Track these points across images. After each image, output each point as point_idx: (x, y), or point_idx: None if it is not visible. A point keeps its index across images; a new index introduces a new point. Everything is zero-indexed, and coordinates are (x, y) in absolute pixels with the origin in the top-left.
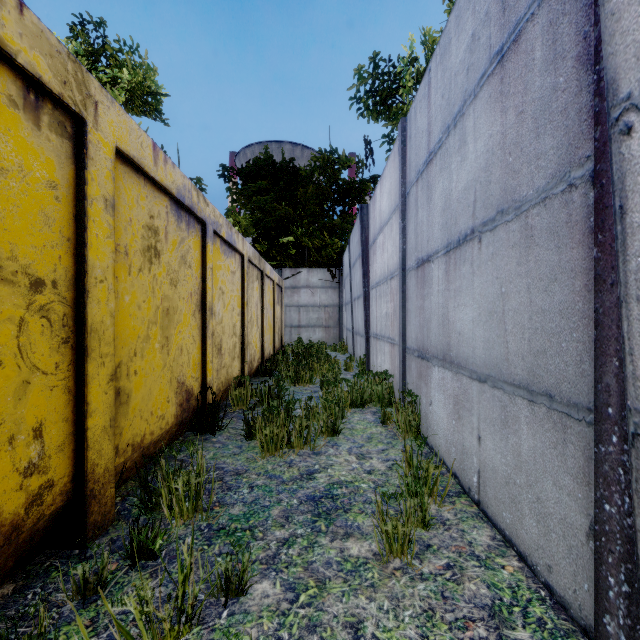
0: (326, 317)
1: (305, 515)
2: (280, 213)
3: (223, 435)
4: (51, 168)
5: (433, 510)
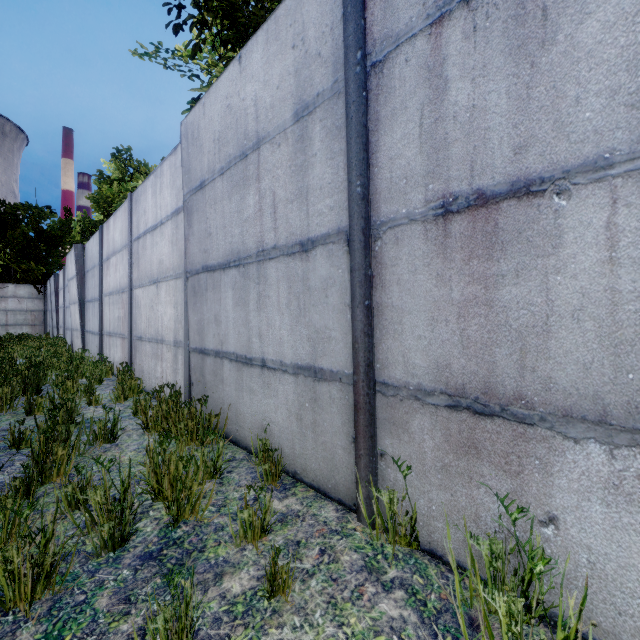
0: (33, 318)
1: None
2: None
3: None
4: None
5: None
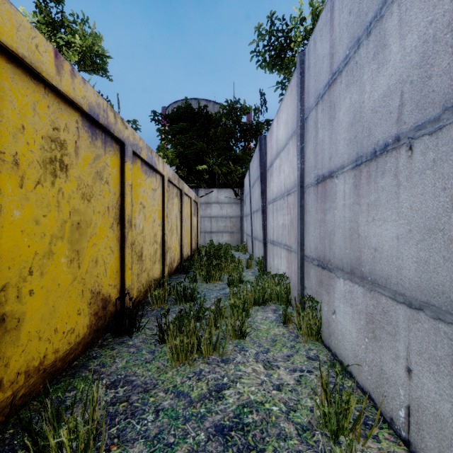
0: (231, 225)
1: None
2: (197, 147)
3: (139, 337)
4: None
5: (357, 452)
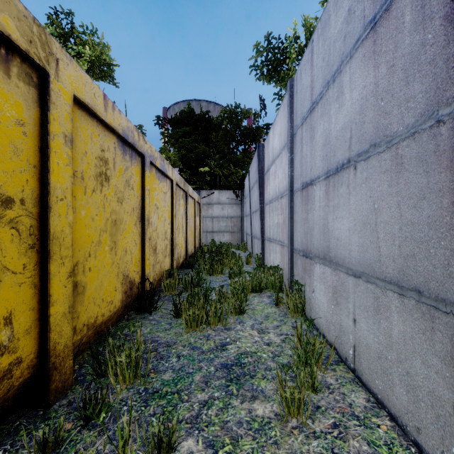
0: (232, 225)
1: (220, 380)
2: (199, 150)
3: (157, 314)
4: (19, 109)
5: (319, 376)
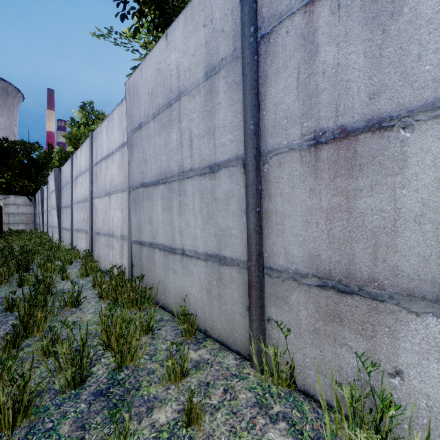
0: (26, 219)
1: None
2: None
3: None
4: None
5: None
